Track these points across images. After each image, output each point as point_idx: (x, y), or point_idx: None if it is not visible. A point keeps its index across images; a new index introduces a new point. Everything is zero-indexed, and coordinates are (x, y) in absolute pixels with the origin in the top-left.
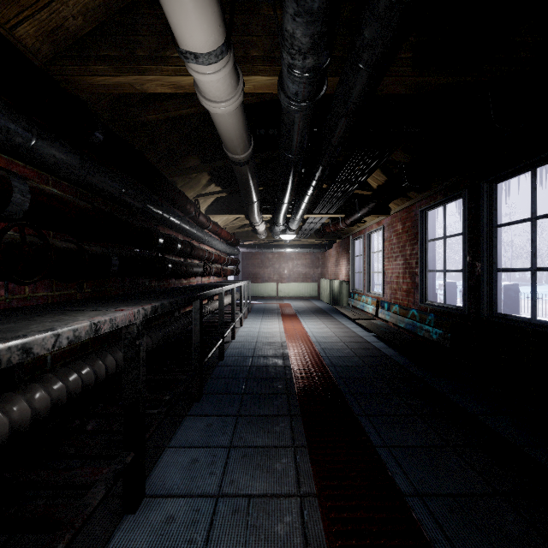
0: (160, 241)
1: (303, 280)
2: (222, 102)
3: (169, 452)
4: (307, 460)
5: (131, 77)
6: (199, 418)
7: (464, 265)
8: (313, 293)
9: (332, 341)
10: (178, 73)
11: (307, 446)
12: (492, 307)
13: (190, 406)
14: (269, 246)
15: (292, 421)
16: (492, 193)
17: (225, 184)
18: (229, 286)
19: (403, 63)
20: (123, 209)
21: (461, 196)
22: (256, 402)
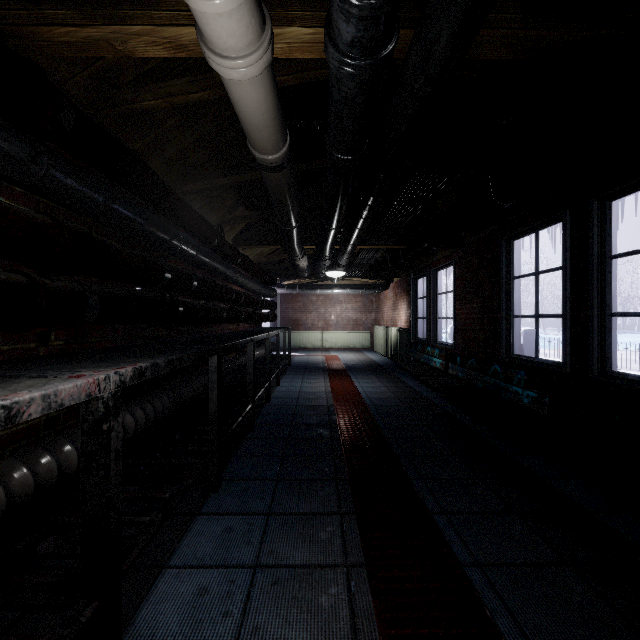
0: (167, 277)
1: (353, 327)
2: (238, 58)
3: (168, 576)
4: (366, 589)
5: (106, 28)
6: (215, 518)
7: (565, 309)
8: (366, 343)
9: (392, 404)
10: (176, 21)
11: (366, 565)
12: (605, 364)
13: (205, 499)
14: (312, 286)
15: (343, 523)
16: (605, 213)
17: (257, 207)
18: (261, 335)
19: (509, 9)
20: (115, 232)
21: (560, 219)
22: (294, 492)
